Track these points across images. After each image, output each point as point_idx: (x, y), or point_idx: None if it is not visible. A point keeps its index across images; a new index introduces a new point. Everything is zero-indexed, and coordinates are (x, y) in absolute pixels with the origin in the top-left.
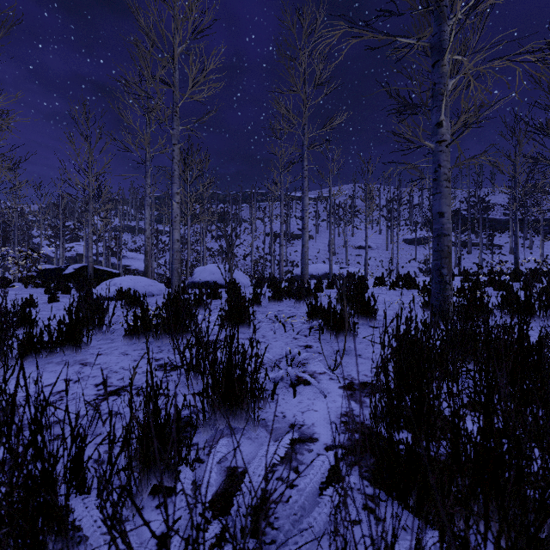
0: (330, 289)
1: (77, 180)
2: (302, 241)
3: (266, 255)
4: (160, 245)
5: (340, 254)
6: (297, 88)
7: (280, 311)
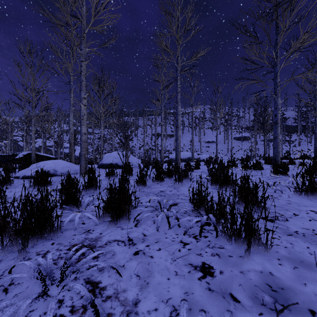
0: (197, 169)
1: (22, 94)
2: (176, 136)
3: (153, 147)
4: (89, 141)
5: (197, 146)
6: (173, 31)
7: (162, 192)
